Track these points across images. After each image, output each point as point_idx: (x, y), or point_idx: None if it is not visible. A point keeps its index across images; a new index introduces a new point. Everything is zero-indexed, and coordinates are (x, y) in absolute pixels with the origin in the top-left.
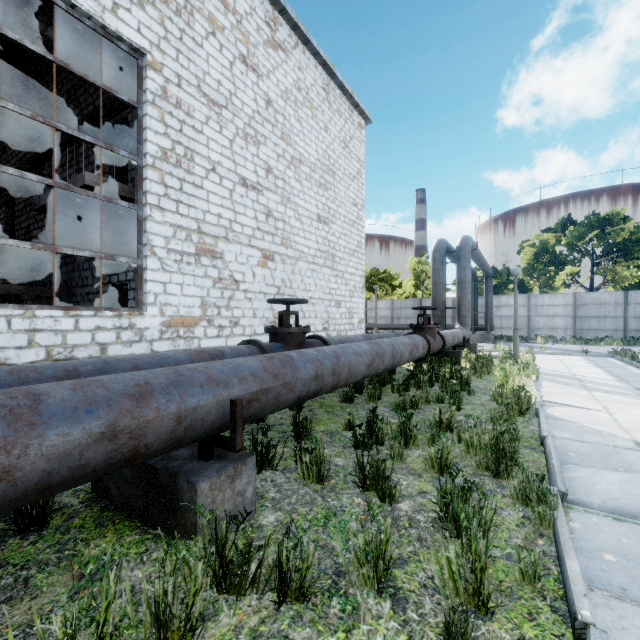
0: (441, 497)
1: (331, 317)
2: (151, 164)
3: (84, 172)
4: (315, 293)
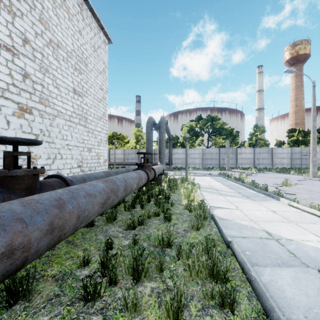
0: None
1: (84, 158)
2: None
3: None
4: (71, 142)
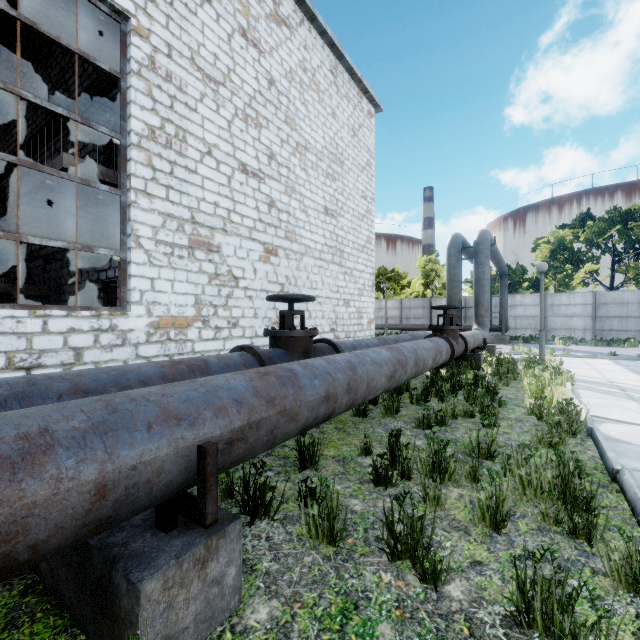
0: (518, 590)
1: (339, 317)
2: (136, 143)
3: (62, 153)
4: (322, 291)
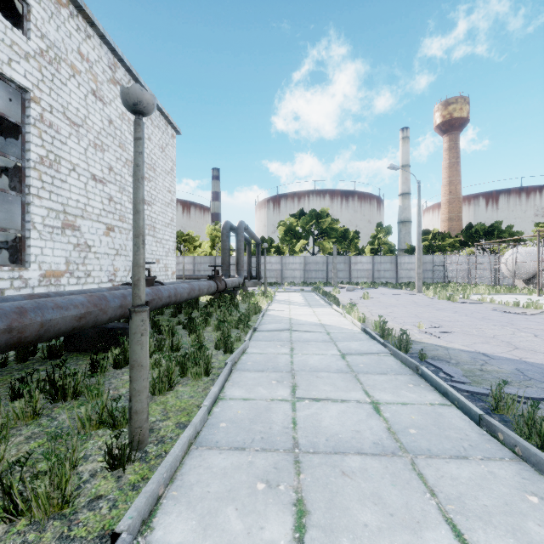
0: (217, 330)
1: (153, 270)
2: (33, 167)
3: None
4: None
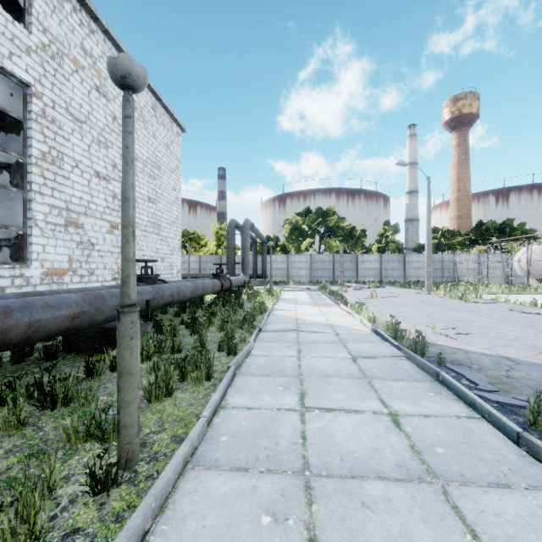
0: (221, 330)
1: (158, 269)
2: (35, 163)
3: None
4: (147, 252)
